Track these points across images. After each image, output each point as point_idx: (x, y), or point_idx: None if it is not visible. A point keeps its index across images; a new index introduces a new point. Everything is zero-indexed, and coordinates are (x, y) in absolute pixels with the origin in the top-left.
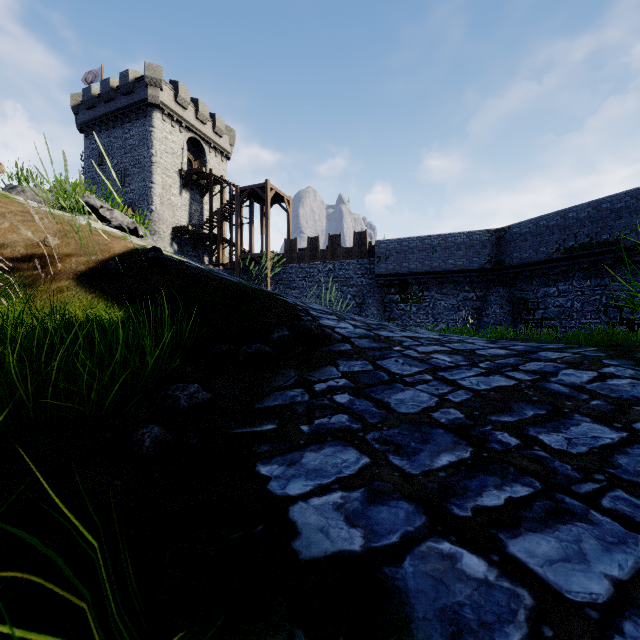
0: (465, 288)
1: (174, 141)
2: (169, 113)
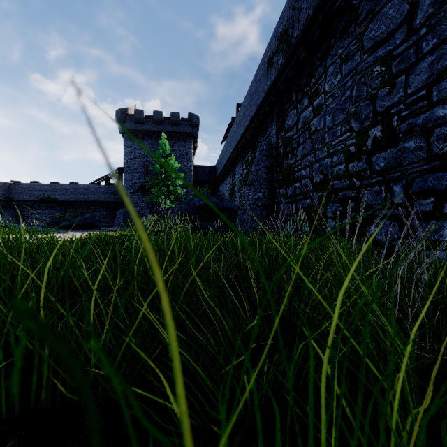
0: None
1: None
2: None
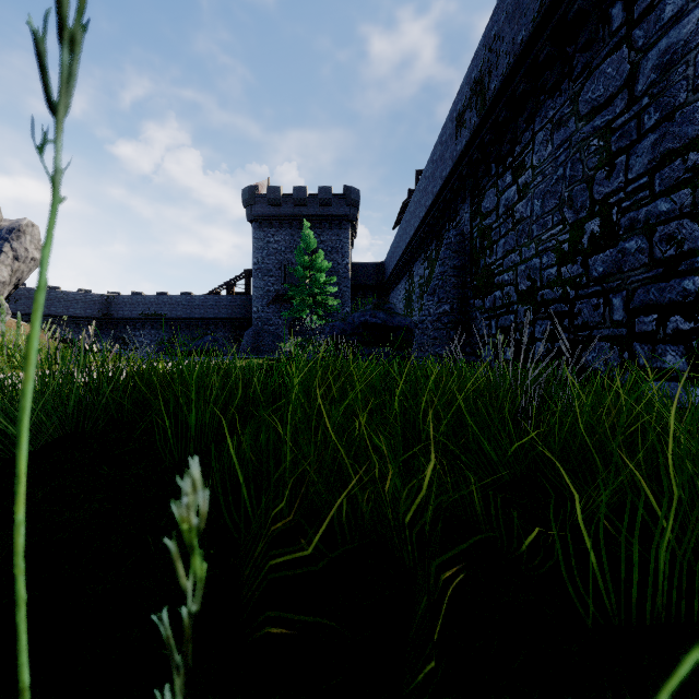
0: (85, 328)
1: None
2: None
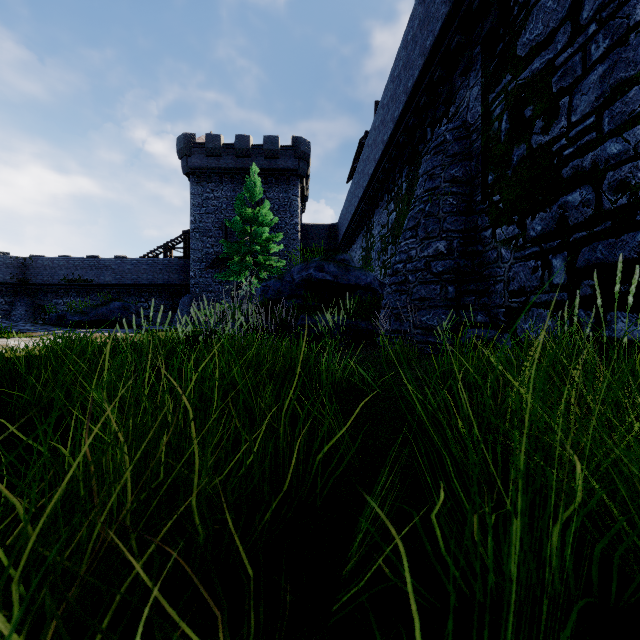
0: None
1: None
2: None
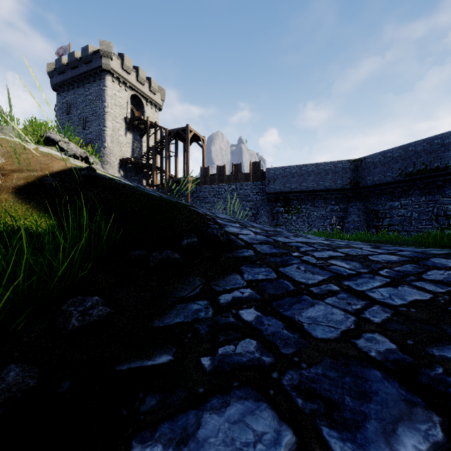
0: (331, 202)
1: (121, 97)
2: (117, 77)
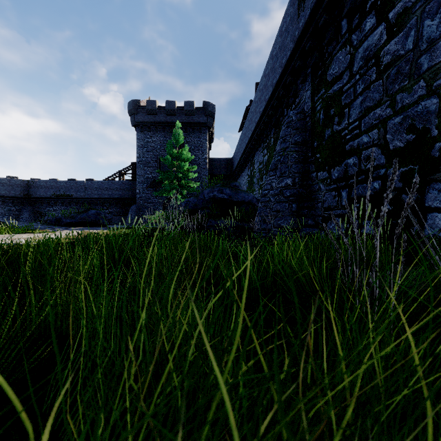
0: (10, 205)
1: None
2: None
